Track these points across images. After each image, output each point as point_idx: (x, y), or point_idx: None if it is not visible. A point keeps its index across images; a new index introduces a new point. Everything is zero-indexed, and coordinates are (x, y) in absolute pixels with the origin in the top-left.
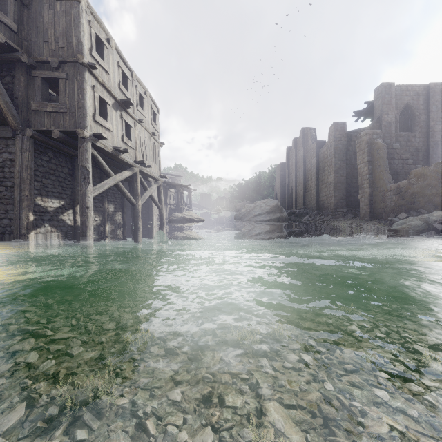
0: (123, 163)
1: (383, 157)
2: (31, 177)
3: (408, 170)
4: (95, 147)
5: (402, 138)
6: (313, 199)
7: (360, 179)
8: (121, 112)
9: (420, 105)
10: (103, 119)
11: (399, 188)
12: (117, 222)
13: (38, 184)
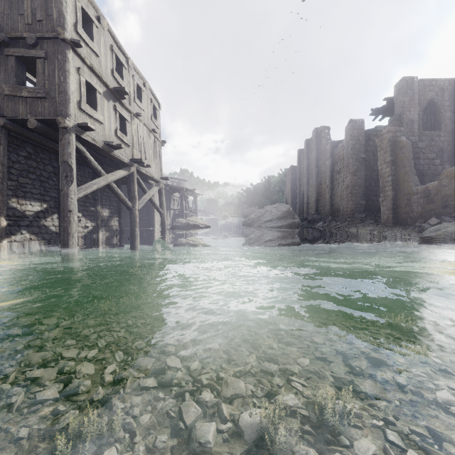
0: (117, 161)
1: (408, 157)
2: (3, 174)
3: (435, 171)
4: (82, 140)
5: (426, 137)
6: (327, 203)
7: (381, 181)
8: (114, 103)
9: (445, 101)
10: (91, 108)
11: (428, 191)
12: (112, 229)
13: (13, 183)
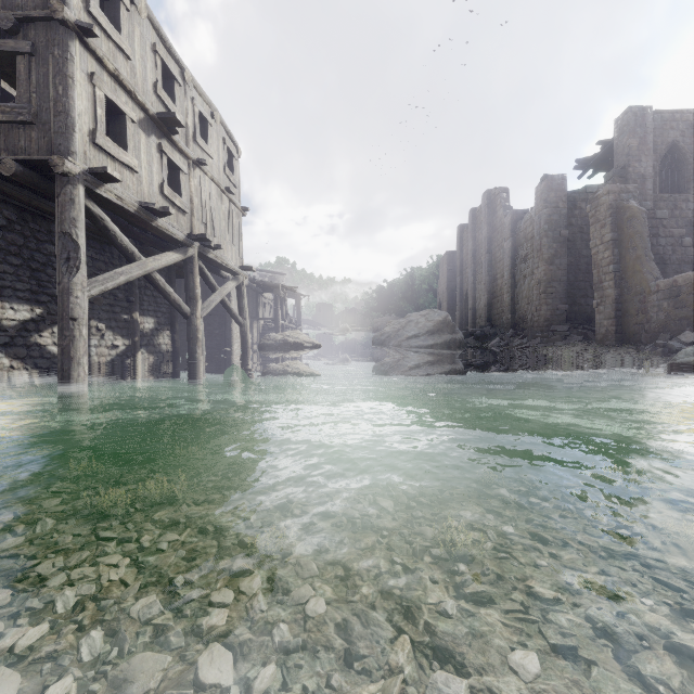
0: (164, 237)
1: (642, 233)
2: None
3: (683, 256)
4: (99, 199)
5: (665, 203)
6: (505, 309)
7: (596, 272)
8: (159, 140)
9: None
10: (115, 145)
11: (676, 287)
12: (160, 349)
13: None
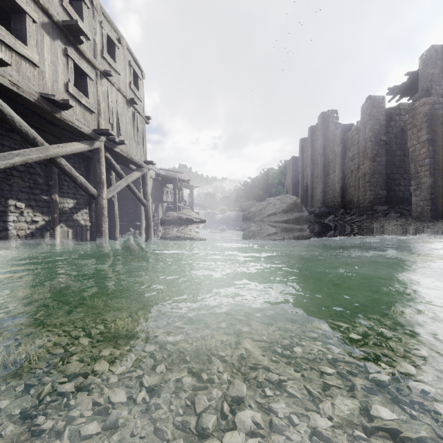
0: (72, 130)
1: None
2: None
3: None
4: None
5: None
6: (336, 195)
7: (412, 165)
8: (65, 47)
9: None
10: (11, 35)
11: None
12: (79, 224)
13: None
